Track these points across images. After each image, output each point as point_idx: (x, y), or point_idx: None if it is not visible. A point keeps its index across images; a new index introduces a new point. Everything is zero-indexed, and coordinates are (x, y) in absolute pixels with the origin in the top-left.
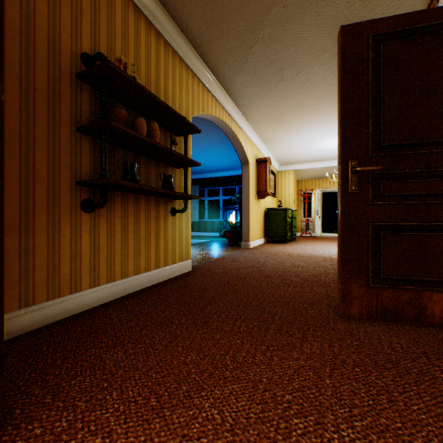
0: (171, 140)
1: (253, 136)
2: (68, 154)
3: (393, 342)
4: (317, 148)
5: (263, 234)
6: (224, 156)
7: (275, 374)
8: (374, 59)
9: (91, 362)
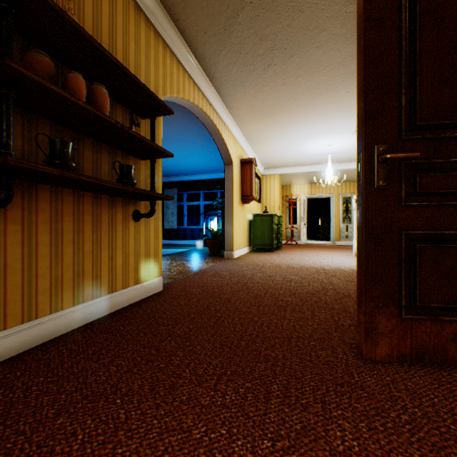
0: (131, 118)
1: (237, 133)
2: None
3: (456, 412)
4: (304, 151)
5: (248, 242)
6: (205, 156)
7: None
8: (408, 7)
9: None
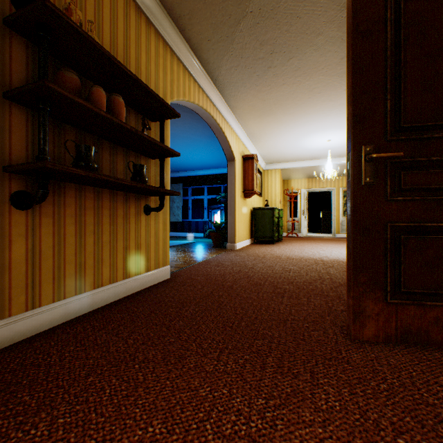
0: (143, 123)
1: (239, 130)
2: None
3: (431, 383)
4: (304, 146)
5: (249, 234)
6: (209, 153)
7: None
8: (393, 19)
9: None
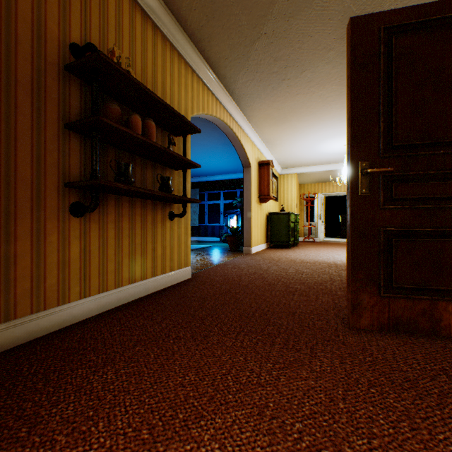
0: (169, 139)
1: (255, 137)
2: (55, 152)
3: (409, 358)
4: (320, 151)
5: (265, 239)
6: (225, 159)
7: (282, 397)
8: (386, 53)
9: (77, 385)
